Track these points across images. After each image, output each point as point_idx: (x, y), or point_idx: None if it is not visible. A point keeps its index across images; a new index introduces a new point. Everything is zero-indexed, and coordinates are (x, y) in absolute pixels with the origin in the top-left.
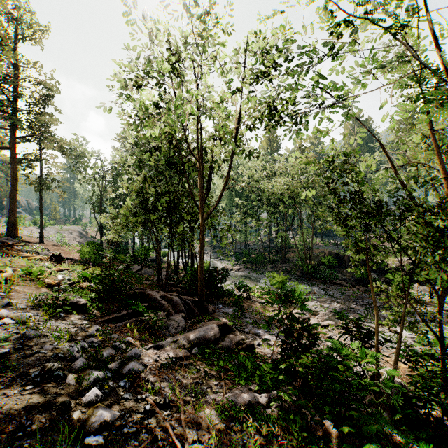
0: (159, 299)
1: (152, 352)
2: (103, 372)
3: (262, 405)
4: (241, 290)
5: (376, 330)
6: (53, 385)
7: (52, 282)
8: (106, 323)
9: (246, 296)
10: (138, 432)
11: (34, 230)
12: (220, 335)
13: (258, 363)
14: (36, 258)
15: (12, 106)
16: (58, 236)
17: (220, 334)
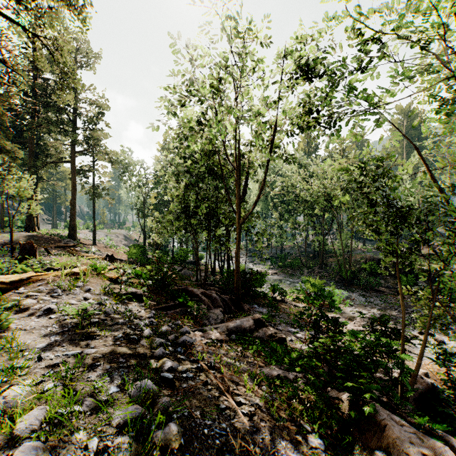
0: (200, 295)
1: (197, 334)
2: (165, 340)
3: (290, 380)
4: (276, 294)
5: (402, 328)
6: (132, 344)
7: (113, 276)
8: (158, 311)
9: (280, 299)
10: (194, 378)
11: (87, 233)
12: (254, 327)
13: (288, 352)
14: (93, 258)
15: (72, 125)
16: (107, 239)
17: (254, 326)
